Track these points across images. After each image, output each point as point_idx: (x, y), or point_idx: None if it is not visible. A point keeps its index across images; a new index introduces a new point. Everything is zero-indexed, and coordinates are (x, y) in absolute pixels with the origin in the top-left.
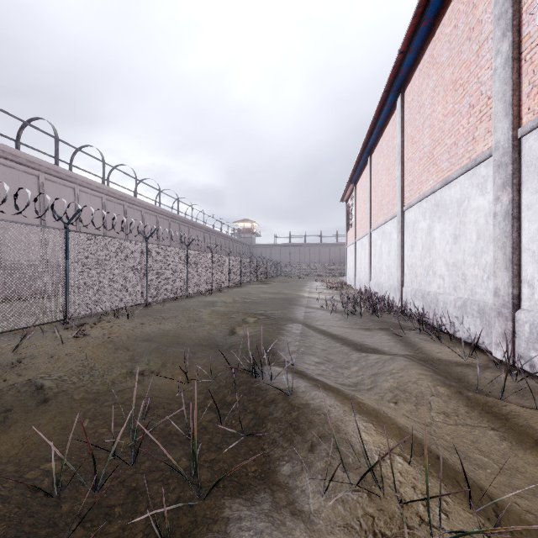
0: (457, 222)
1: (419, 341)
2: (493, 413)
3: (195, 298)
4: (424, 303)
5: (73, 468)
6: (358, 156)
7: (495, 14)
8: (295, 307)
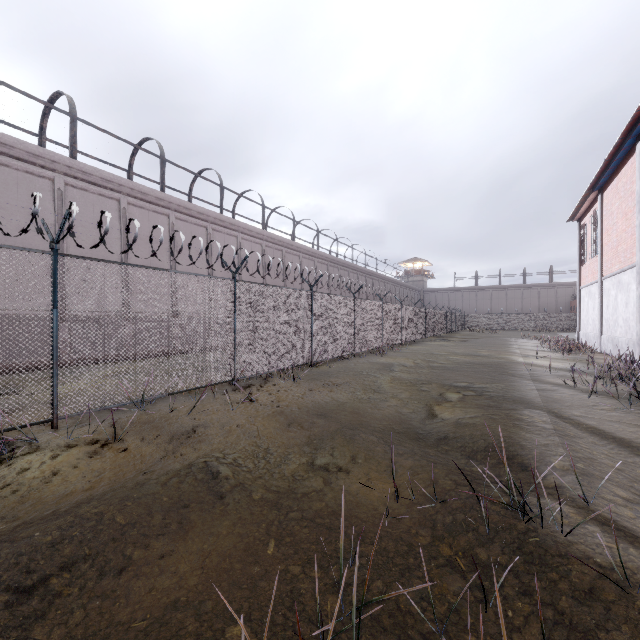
0: None
1: None
2: None
3: (363, 357)
4: None
5: None
6: (615, 144)
7: None
8: (513, 379)
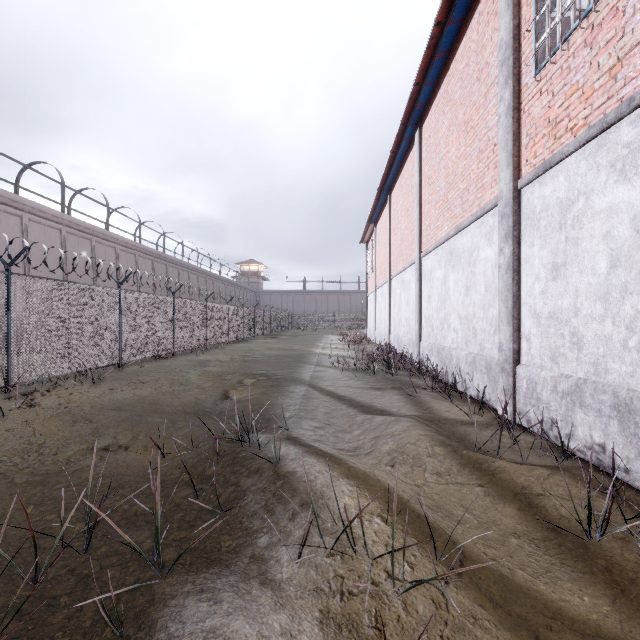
0: (469, 272)
1: (430, 400)
2: (482, 470)
3: (184, 356)
4: (439, 358)
5: (9, 558)
6: (377, 193)
7: (499, 59)
8: (303, 365)
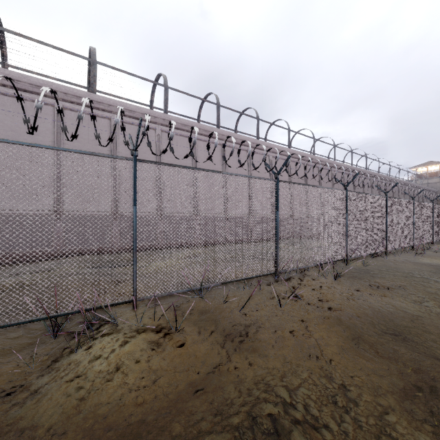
0: None
1: None
2: None
3: (397, 255)
4: None
5: None
6: None
7: None
8: None
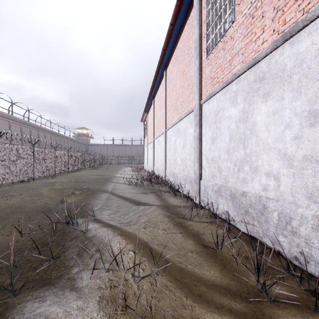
0: (184, 139)
1: (167, 197)
2: (182, 226)
3: (40, 180)
4: (173, 178)
5: None
6: (148, 98)
7: (194, 47)
8: (109, 183)
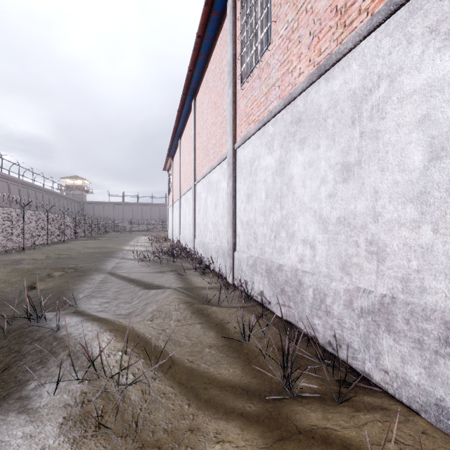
0: (216, 196)
1: (192, 277)
2: (203, 314)
3: None
4: (203, 250)
5: None
6: (172, 137)
7: (227, 71)
8: (110, 259)
